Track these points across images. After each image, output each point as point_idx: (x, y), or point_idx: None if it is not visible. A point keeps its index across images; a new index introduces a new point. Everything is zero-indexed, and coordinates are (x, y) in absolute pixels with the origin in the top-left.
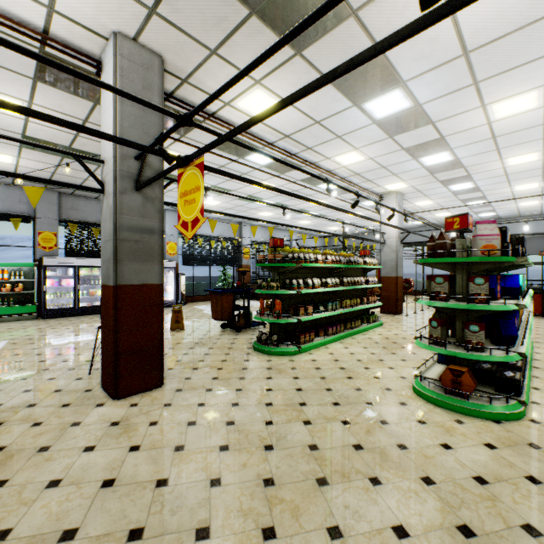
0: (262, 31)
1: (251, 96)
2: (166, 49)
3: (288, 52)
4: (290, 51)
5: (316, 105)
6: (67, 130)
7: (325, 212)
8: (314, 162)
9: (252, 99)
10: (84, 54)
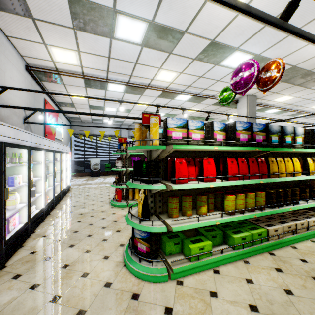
0: (296, 87)
1: (281, 98)
2: (259, 94)
3: (304, 88)
4: (304, 88)
5: (309, 96)
6: (203, 113)
7: (293, 125)
8: (298, 109)
9: (281, 98)
10: (235, 100)
